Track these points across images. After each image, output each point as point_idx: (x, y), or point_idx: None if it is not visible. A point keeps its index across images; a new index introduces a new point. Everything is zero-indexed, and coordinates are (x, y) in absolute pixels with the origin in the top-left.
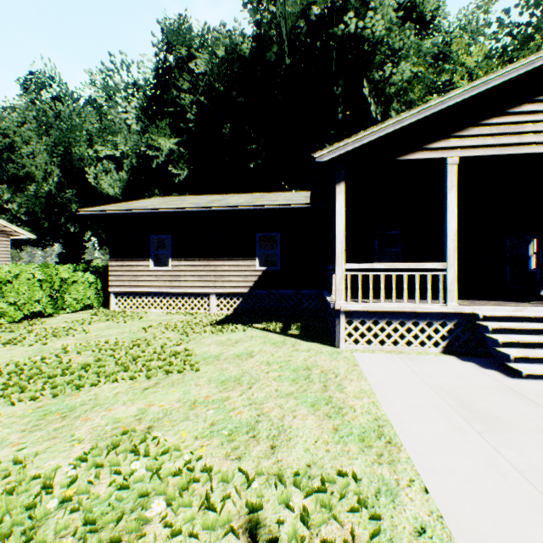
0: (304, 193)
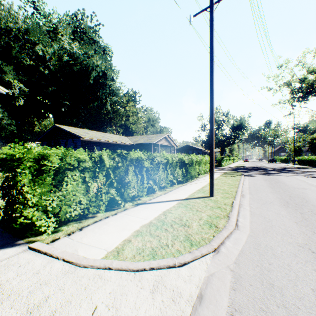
0: (111, 135)
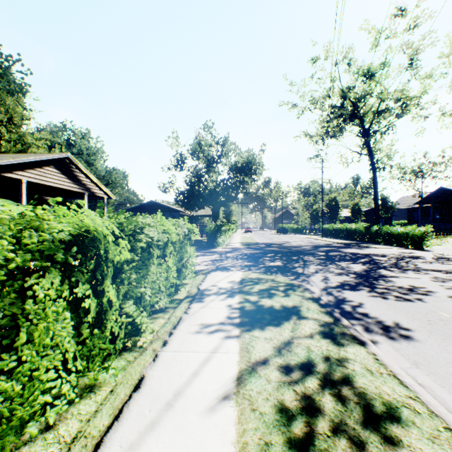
0: None
